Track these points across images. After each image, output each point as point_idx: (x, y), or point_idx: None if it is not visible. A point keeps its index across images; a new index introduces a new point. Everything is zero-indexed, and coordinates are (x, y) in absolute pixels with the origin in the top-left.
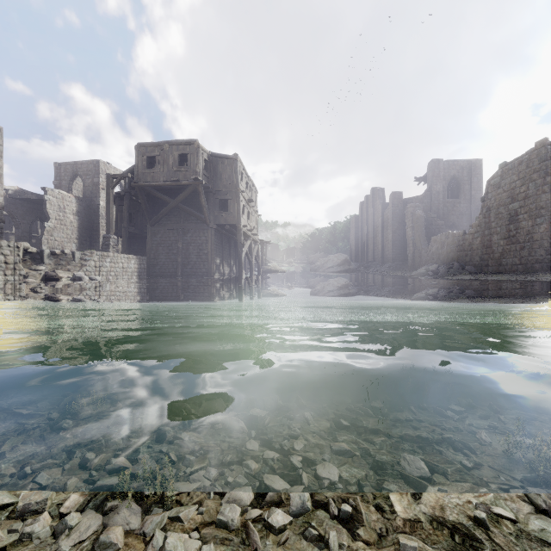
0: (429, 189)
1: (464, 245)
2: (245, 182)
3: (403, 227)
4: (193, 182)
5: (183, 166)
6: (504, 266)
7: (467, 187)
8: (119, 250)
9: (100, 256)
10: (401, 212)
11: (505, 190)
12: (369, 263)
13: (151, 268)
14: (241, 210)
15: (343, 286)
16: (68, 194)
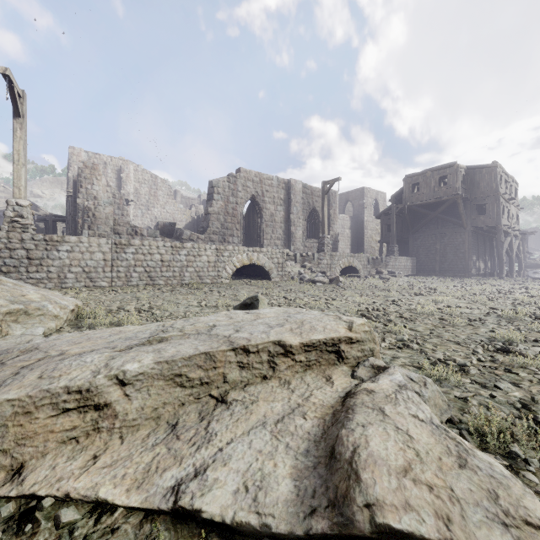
0: None
1: None
2: (504, 183)
3: None
4: (452, 197)
5: (443, 186)
6: None
7: None
8: (375, 251)
9: (394, 259)
10: None
11: None
12: None
13: None
14: (501, 211)
15: None
16: (346, 215)
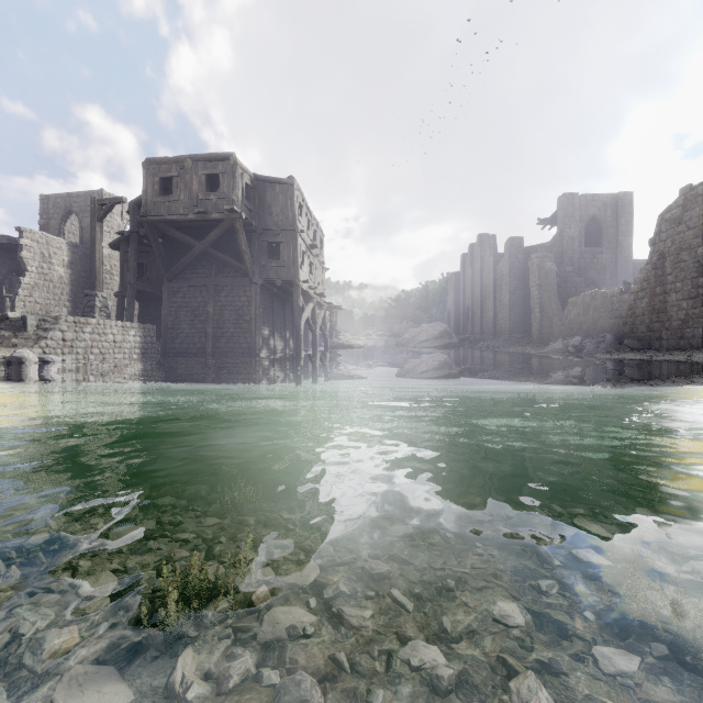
0: (559, 234)
1: (621, 310)
2: (306, 220)
3: (524, 286)
4: (227, 216)
5: (213, 192)
6: (688, 339)
7: (612, 231)
8: None
9: (72, 323)
10: (522, 265)
11: (691, 227)
12: (476, 335)
13: (168, 342)
14: (299, 258)
15: (446, 368)
16: (56, 237)
